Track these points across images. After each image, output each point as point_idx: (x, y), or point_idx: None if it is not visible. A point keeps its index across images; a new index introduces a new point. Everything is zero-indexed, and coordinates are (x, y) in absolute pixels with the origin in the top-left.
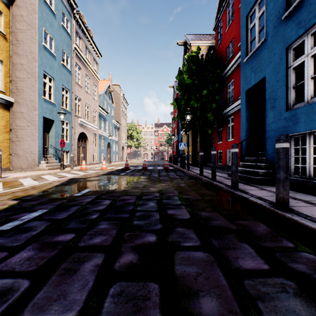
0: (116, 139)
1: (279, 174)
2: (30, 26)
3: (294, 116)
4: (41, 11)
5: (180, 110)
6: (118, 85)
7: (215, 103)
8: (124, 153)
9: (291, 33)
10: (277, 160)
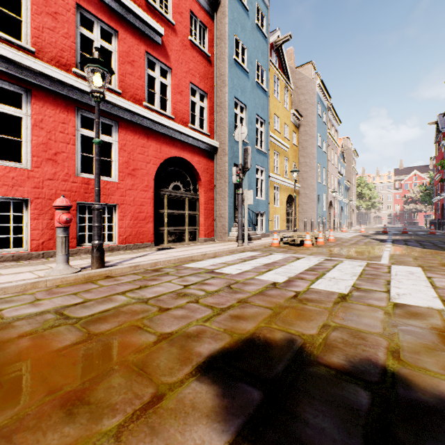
0: (346, 202)
1: None
2: (311, 136)
3: None
4: (317, 123)
5: None
6: (347, 138)
7: None
8: (354, 217)
9: None
10: None
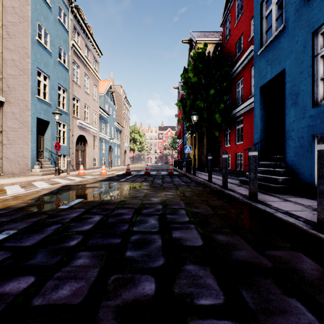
0: (118, 143)
1: (323, 185)
2: (23, 19)
3: (322, 113)
4: (34, 3)
5: (185, 111)
6: (120, 86)
7: (223, 104)
8: (127, 157)
9: (319, 15)
10: (320, 166)
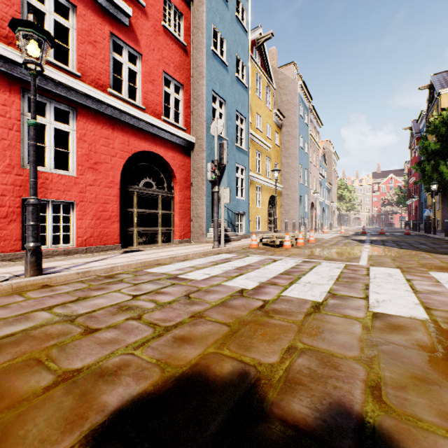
0: (328, 203)
1: None
2: (293, 137)
3: None
4: (299, 124)
5: (424, 174)
6: (328, 141)
7: None
8: (335, 219)
9: None
10: None
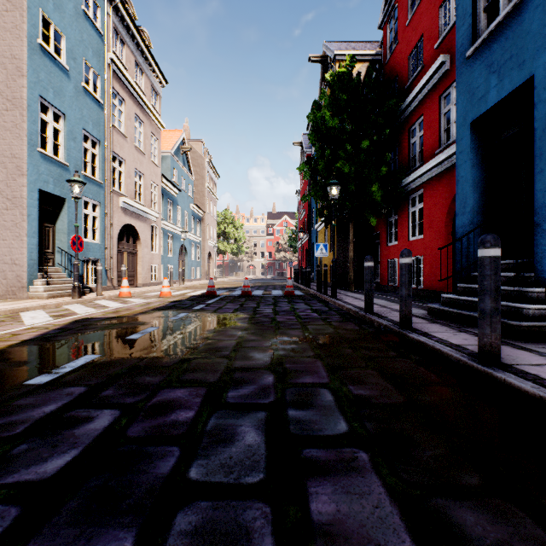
0: (197, 240)
1: None
2: (12, 3)
3: None
4: None
5: (316, 180)
6: (200, 141)
7: (385, 166)
8: (212, 265)
9: None
10: None
